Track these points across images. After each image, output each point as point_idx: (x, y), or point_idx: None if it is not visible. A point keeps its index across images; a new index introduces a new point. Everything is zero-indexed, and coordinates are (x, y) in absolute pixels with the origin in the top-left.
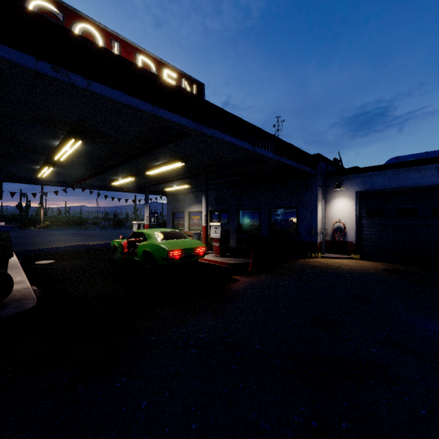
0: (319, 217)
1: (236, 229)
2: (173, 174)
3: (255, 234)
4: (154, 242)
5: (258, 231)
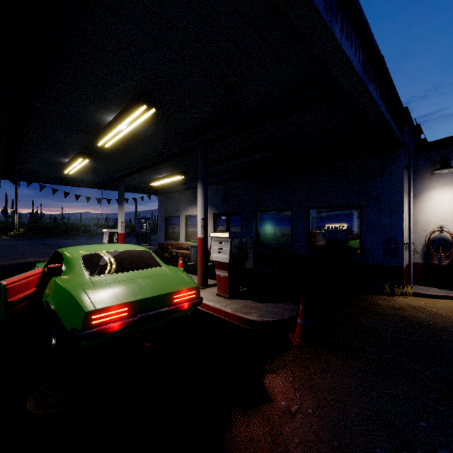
0: (404, 223)
1: (252, 241)
2: (152, 151)
3: (284, 249)
4: (67, 282)
5: (289, 245)
